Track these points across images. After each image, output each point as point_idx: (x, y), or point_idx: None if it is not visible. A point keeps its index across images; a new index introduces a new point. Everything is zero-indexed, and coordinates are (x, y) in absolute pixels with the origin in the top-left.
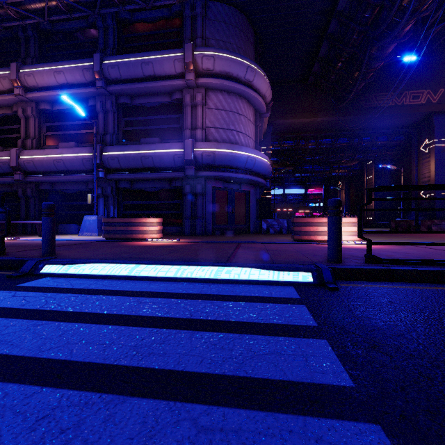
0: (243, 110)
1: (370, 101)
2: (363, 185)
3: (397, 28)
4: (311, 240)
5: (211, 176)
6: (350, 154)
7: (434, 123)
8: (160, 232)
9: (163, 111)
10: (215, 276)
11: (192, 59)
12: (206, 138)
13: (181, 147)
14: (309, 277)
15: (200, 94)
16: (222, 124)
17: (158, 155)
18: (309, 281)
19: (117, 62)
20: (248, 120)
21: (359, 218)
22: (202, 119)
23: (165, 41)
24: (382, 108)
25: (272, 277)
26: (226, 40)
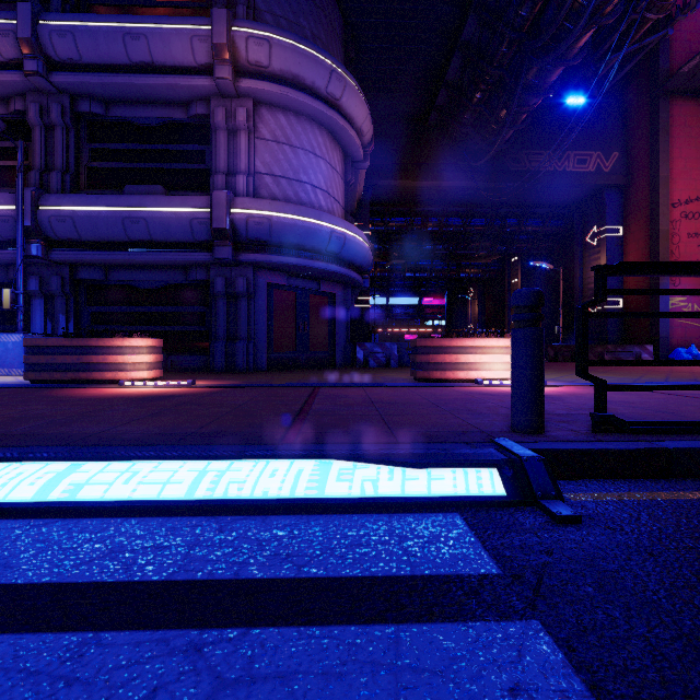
0: (323, 150)
1: (519, 161)
2: (504, 293)
3: (571, 34)
4: (447, 379)
5: (264, 262)
6: (489, 243)
7: (606, 202)
8: (158, 367)
9: (171, 137)
10: (244, 491)
11: (227, 39)
12: (255, 192)
13: (206, 204)
14: (495, 481)
15: (244, 109)
16: (285, 169)
17: (160, 217)
18: (496, 496)
19: (72, 27)
20: (333, 169)
21: (582, 333)
22: (248, 158)
23: (176, 4)
24: (537, 173)
25: (400, 486)
26: (293, 19)
